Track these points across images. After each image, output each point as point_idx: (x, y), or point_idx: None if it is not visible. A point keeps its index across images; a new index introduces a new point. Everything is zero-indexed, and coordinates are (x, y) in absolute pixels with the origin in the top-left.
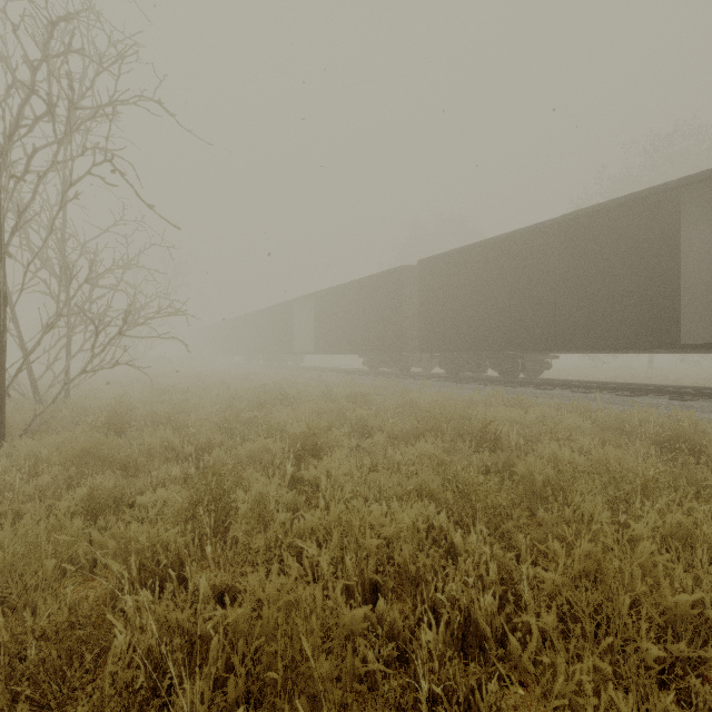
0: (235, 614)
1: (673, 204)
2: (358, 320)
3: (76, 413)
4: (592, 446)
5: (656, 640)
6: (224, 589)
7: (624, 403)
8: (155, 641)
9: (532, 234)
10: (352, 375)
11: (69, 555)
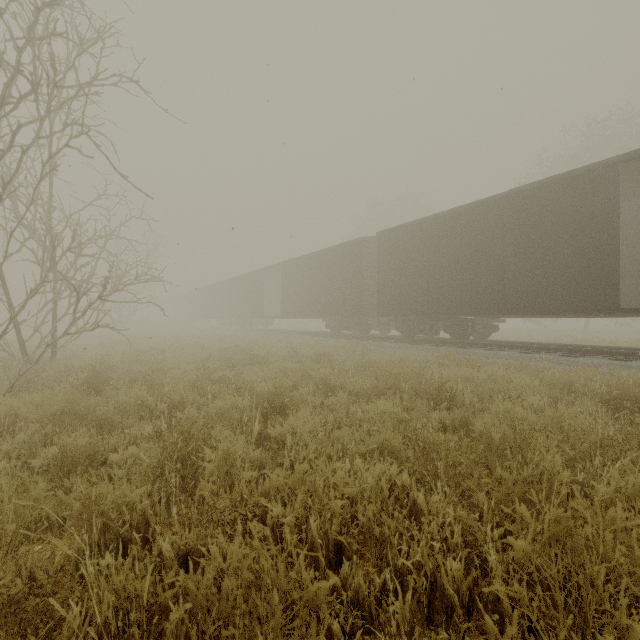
0: (183, 609)
1: (613, 178)
2: (322, 287)
3: (59, 372)
4: (542, 404)
5: (627, 607)
6: (188, 550)
7: (567, 363)
8: (111, 613)
9: (481, 207)
10: (316, 337)
11: (39, 513)
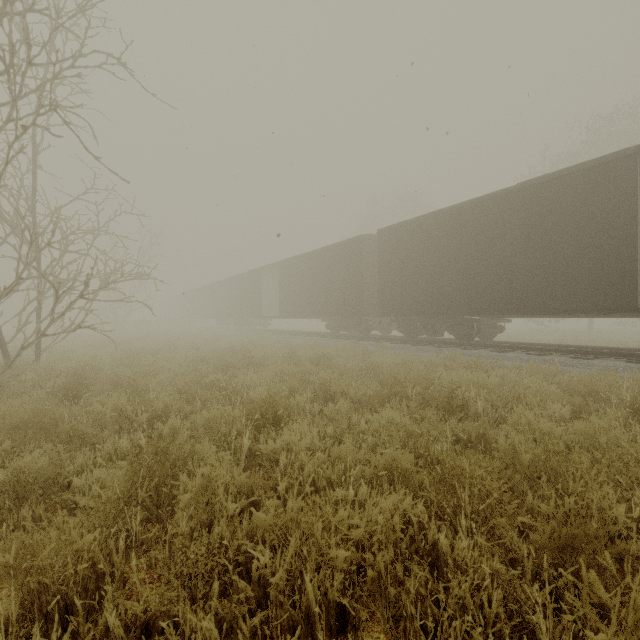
0: None
1: (631, 170)
2: (321, 287)
3: (39, 376)
4: (564, 413)
5: None
6: (149, 616)
7: (581, 365)
8: None
9: (488, 202)
10: (315, 338)
11: None
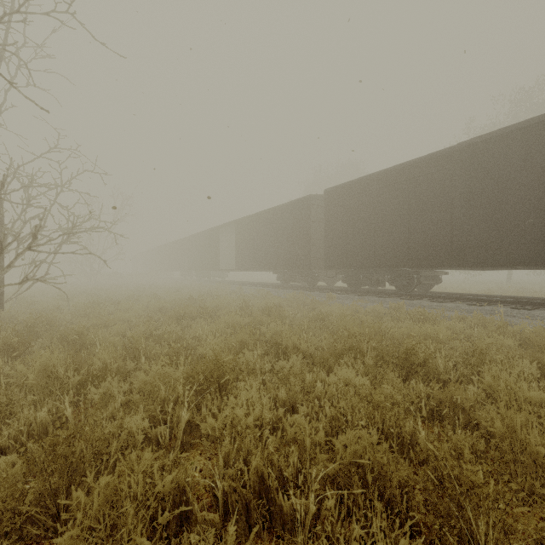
0: None
1: None
2: (273, 242)
3: None
4: (533, 372)
5: None
6: None
7: (522, 316)
8: None
9: (429, 162)
10: (267, 288)
11: None
